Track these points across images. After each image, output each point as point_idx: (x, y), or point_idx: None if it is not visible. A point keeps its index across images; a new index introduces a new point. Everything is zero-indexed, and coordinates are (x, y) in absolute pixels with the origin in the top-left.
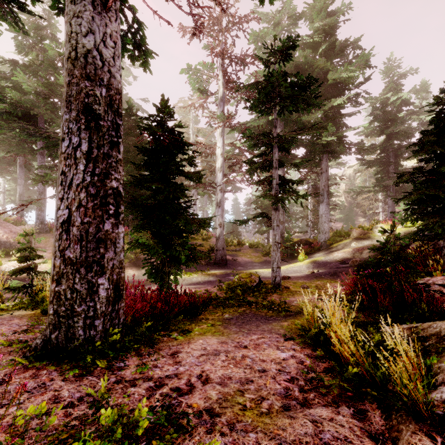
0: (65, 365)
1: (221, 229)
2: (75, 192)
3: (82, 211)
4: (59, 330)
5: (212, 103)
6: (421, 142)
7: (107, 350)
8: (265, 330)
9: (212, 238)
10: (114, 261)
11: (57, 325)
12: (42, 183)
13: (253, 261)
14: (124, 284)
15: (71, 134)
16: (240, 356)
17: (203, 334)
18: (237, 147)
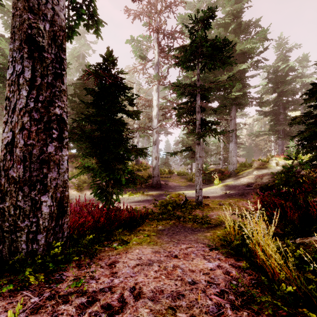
0: (3, 279)
1: (156, 161)
2: (18, 115)
3: (25, 133)
4: (3, 244)
5: (150, 67)
6: (311, 92)
7: (49, 262)
8: (192, 240)
9: (150, 168)
10: (57, 180)
11: (1, 239)
12: None
13: (180, 185)
14: (68, 202)
15: (15, 62)
16: (171, 266)
17: (140, 244)
18: (168, 100)
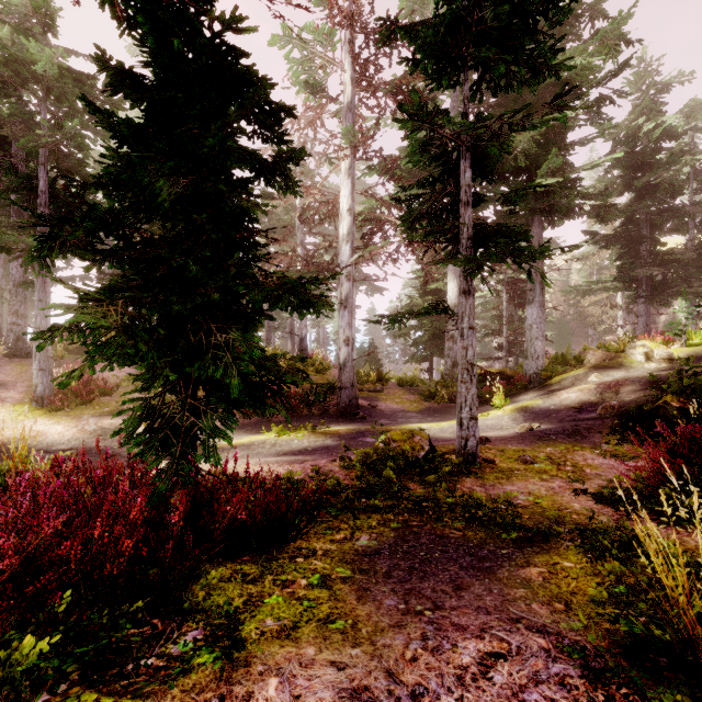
0: None
1: (348, 350)
2: None
3: None
4: None
5: (332, 116)
6: None
7: None
8: (486, 608)
9: (332, 370)
10: None
11: None
12: None
13: (406, 410)
14: None
15: None
16: None
17: (289, 636)
18: (378, 199)
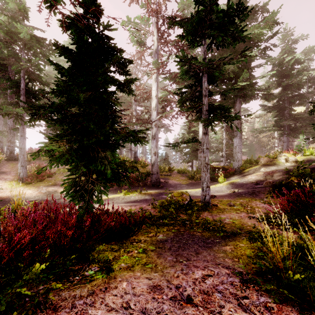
0: None
1: (155, 157)
2: None
3: None
4: None
5: (148, 55)
6: None
7: None
8: (207, 260)
9: (149, 166)
10: None
11: None
12: (2, 115)
13: (181, 183)
14: None
15: None
16: None
17: (130, 269)
18: (168, 91)
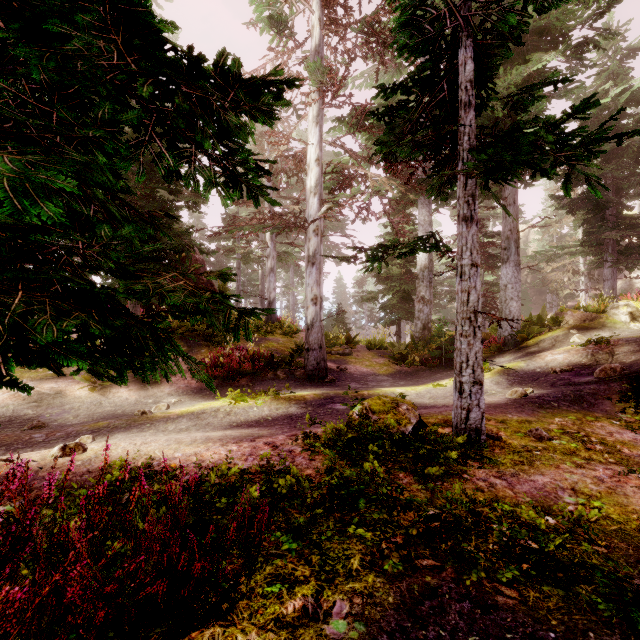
0: None
1: (316, 309)
2: None
3: None
4: None
5: (299, 63)
6: None
7: None
8: None
9: (301, 333)
10: None
11: None
12: None
13: (377, 373)
14: None
15: None
16: None
17: None
18: (348, 150)
